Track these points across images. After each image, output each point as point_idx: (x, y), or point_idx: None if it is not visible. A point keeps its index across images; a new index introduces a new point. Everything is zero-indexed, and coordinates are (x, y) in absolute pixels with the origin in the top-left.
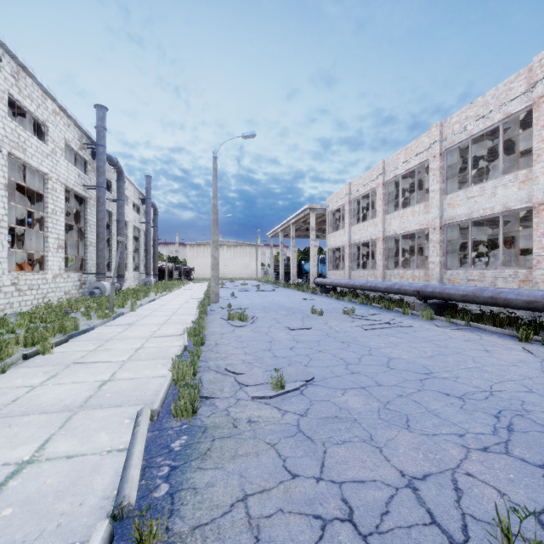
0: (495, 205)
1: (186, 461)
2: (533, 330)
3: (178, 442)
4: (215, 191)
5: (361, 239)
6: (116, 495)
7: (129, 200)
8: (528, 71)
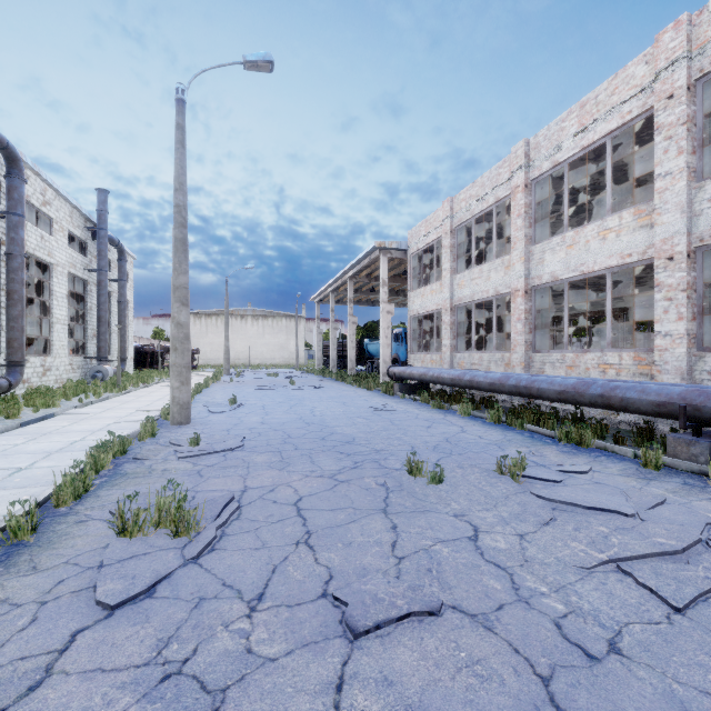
0: None
1: None
2: None
3: None
4: (180, 176)
5: (476, 295)
6: None
7: (57, 225)
8: None
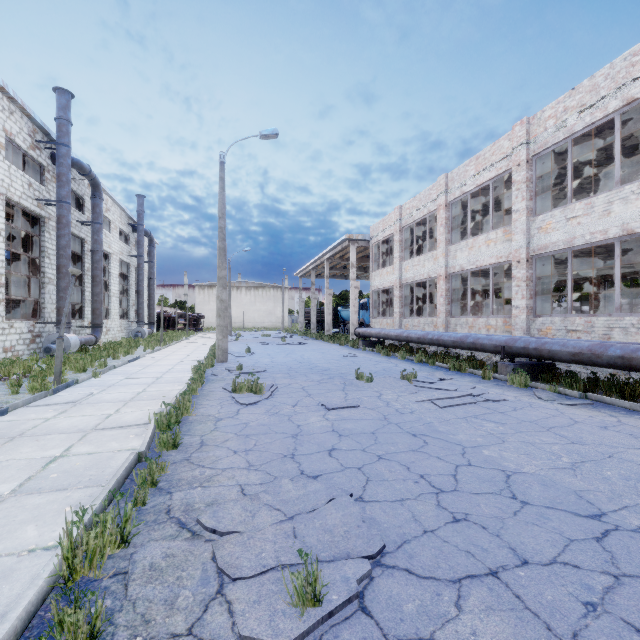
0: (610, 227)
1: None
2: None
3: None
4: (222, 209)
5: (416, 277)
6: None
7: (113, 225)
8: None
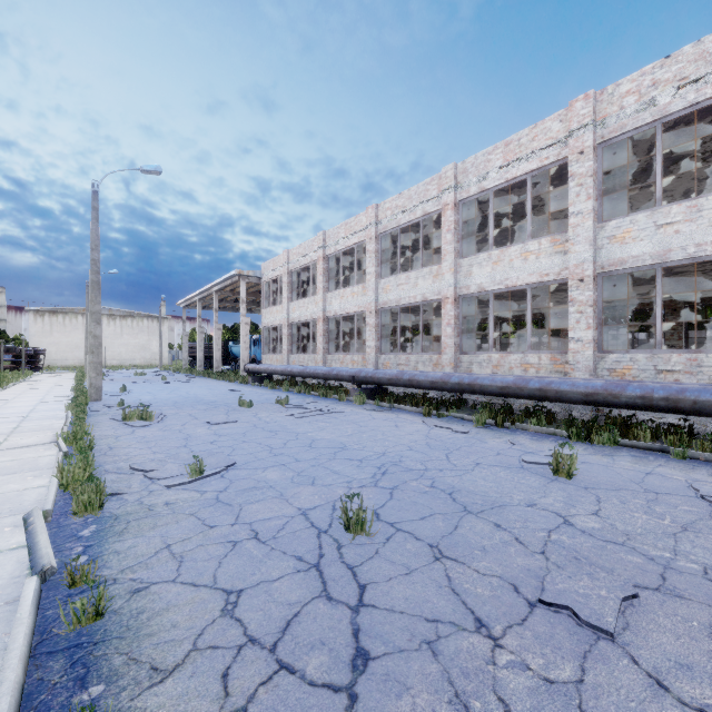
0: (417, 294)
1: (102, 540)
2: (436, 406)
3: (86, 531)
4: (96, 240)
5: (302, 318)
6: (27, 573)
7: None
8: (439, 179)
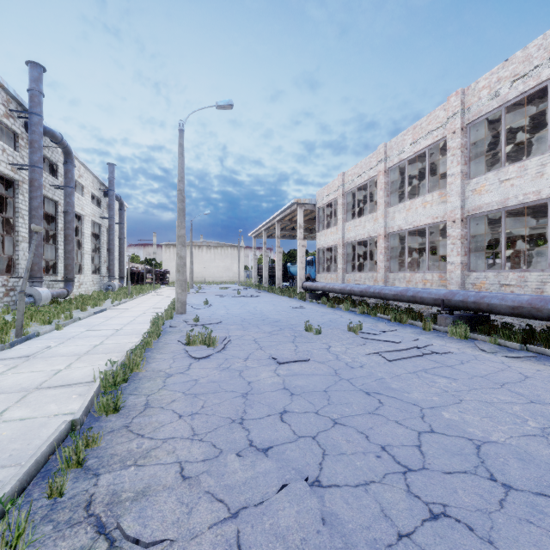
0: (543, 188)
1: None
2: None
3: None
4: (181, 173)
5: (357, 237)
6: None
7: (85, 190)
8: None
